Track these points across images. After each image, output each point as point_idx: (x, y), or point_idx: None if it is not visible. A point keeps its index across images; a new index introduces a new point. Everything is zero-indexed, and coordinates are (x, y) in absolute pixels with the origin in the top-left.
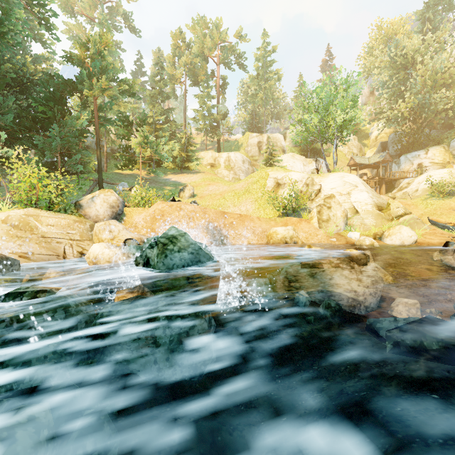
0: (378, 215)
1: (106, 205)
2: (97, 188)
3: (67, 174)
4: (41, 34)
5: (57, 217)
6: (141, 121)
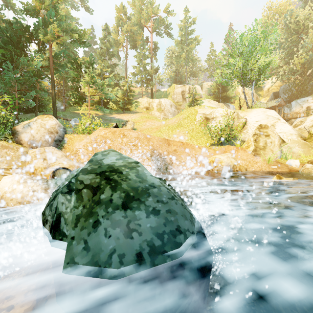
0: (304, 144)
1: (43, 131)
2: None
3: (31, 112)
4: (12, 3)
5: None
6: (89, 64)
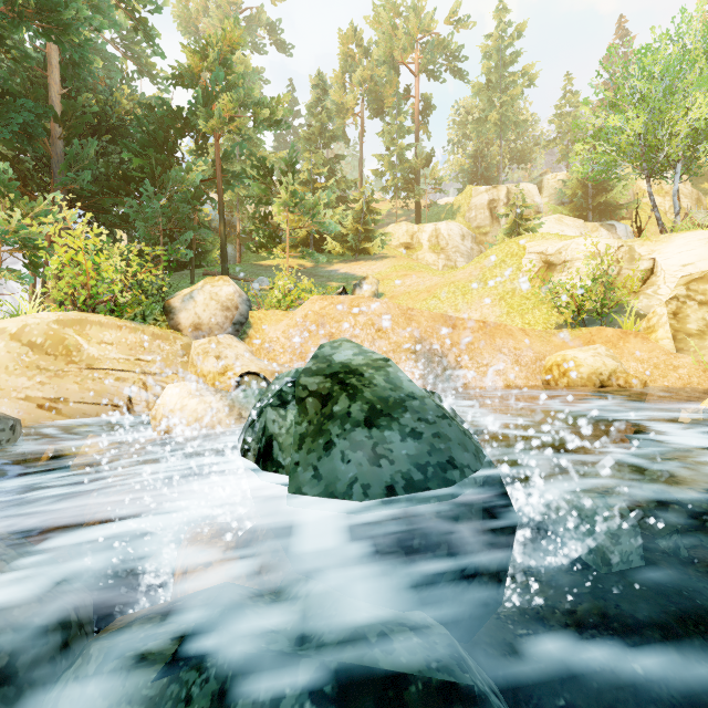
0: None
1: (214, 306)
2: None
3: (182, 270)
4: (150, 64)
5: (120, 328)
6: (289, 166)
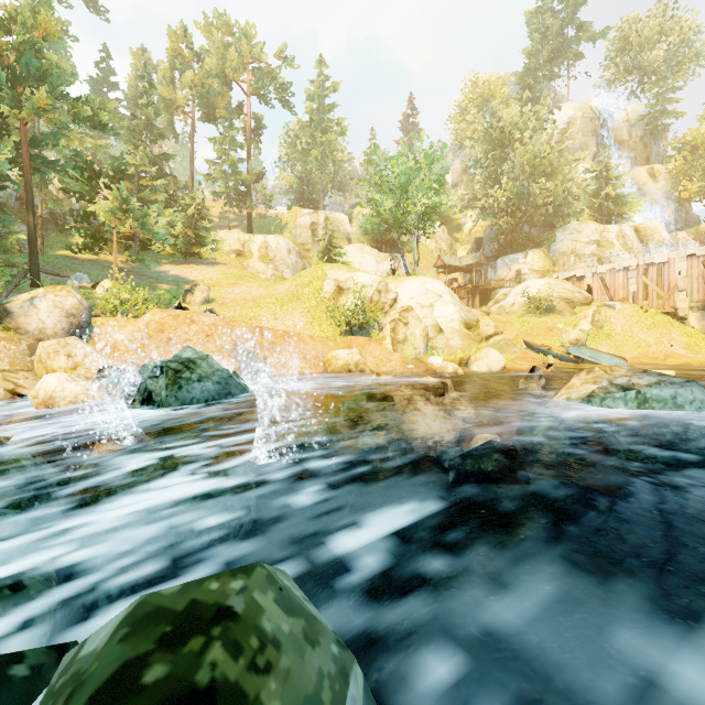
0: (466, 334)
1: (59, 313)
2: (28, 280)
3: None
4: None
5: None
6: (117, 173)
